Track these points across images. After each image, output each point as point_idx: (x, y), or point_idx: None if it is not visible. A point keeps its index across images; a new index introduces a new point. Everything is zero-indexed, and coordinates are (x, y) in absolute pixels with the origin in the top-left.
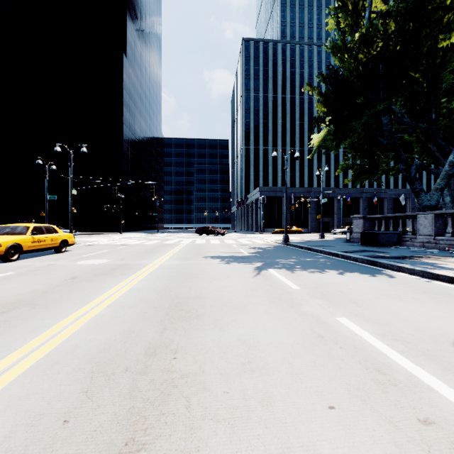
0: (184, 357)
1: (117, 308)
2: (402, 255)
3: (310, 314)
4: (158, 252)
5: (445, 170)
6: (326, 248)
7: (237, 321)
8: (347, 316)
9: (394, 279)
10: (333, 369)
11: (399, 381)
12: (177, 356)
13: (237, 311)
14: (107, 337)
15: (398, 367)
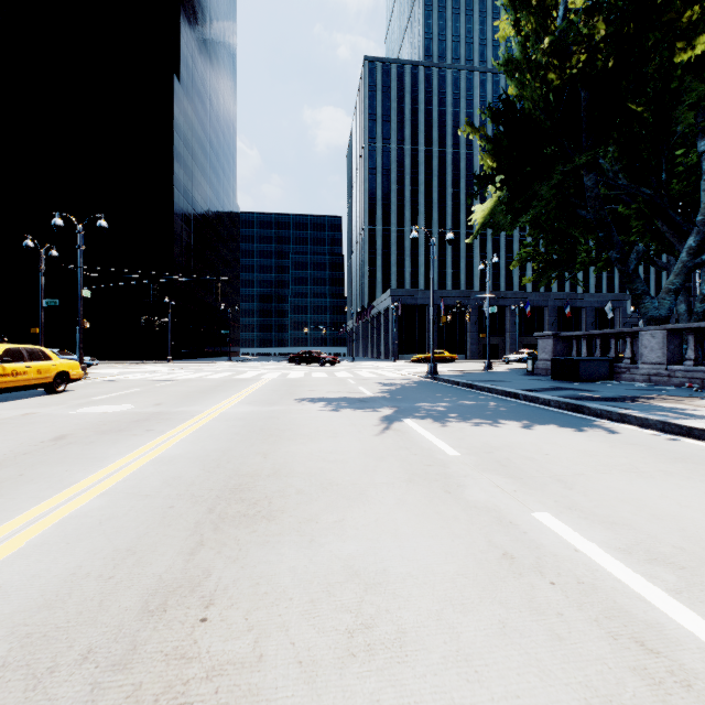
0: (225, 617)
1: (118, 498)
2: (621, 395)
3: (483, 506)
4: (223, 391)
5: (681, 261)
6: (498, 385)
7: (345, 524)
8: (551, 508)
9: (616, 435)
10: (544, 643)
11: (692, 673)
12: (211, 614)
13: (346, 502)
14: (74, 566)
15: (679, 633)
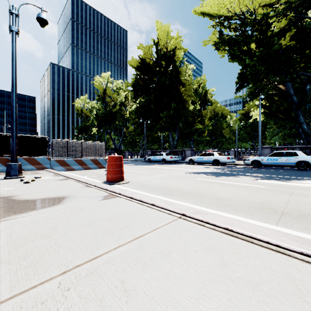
0: None
1: None
2: None
3: None
4: None
5: None
6: None
7: None
8: None
9: None
10: None
11: None
12: None
13: None
14: None
15: None
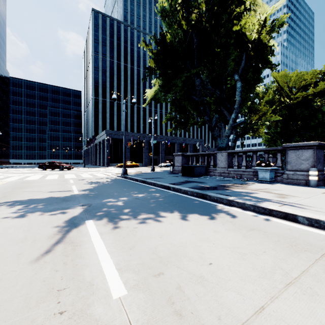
0: None
1: None
2: (217, 185)
3: None
4: None
5: (230, 124)
6: (158, 180)
7: None
8: None
9: (236, 220)
10: None
11: None
12: None
13: None
14: None
15: None
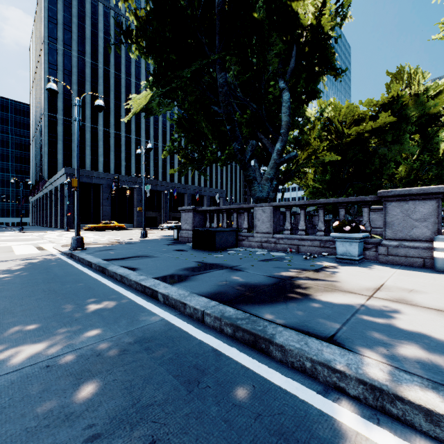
0: None
1: None
2: (271, 277)
3: None
4: None
5: (274, 159)
6: (138, 266)
7: None
8: None
9: None
10: None
11: None
12: None
13: None
14: None
15: None
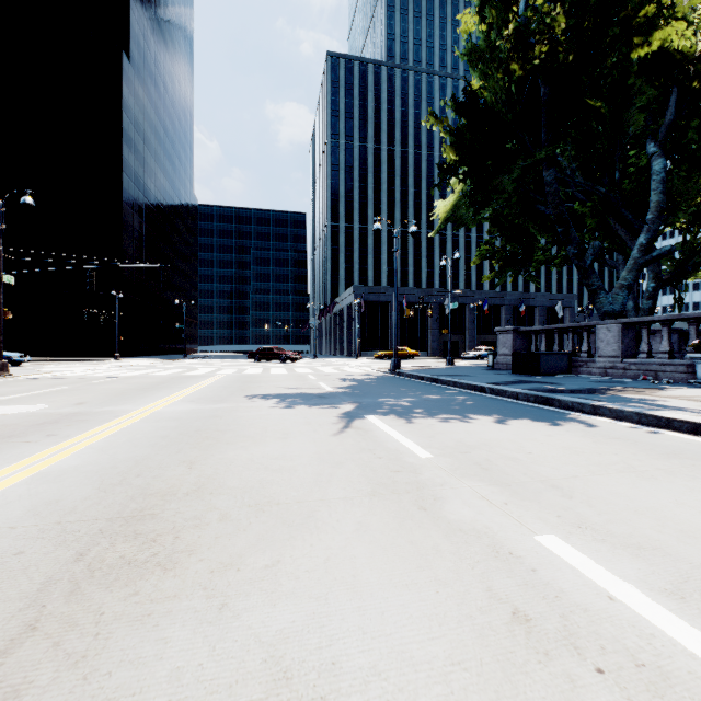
0: None
1: None
2: (585, 388)
3: (470, 529)
4: (166, 388)
5: (633, 258)
6: (462, 378)
7: (279, 571)
8: (556, 528)
9: (595, 429)
10: None
11: None
12: None
13: (287, 532)
14: None
15: None
